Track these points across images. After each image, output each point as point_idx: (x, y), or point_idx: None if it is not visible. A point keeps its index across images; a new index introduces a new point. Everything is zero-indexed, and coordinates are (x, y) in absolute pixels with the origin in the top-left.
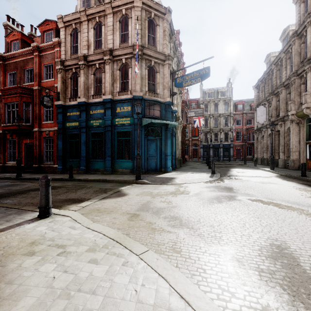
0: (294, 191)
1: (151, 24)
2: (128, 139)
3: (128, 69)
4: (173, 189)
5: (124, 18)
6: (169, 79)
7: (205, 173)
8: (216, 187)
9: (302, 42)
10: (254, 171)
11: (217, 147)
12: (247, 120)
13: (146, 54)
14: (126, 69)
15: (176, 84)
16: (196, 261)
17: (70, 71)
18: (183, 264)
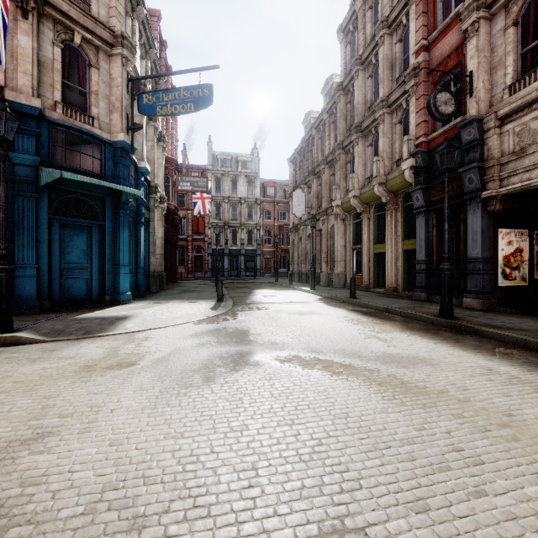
0: (347, 326)
1: None
2: None
3: None
4: (98, 354)
5: None
6: (125, 92)
7: (206, 300)
8: (217, 332)
9: (348, 100)
10: (289, 292)
11: (237, 255)
12: (280, 212)
13: (55, 6)
14: None
15: (141, 107)
16: None
17: None
18: None
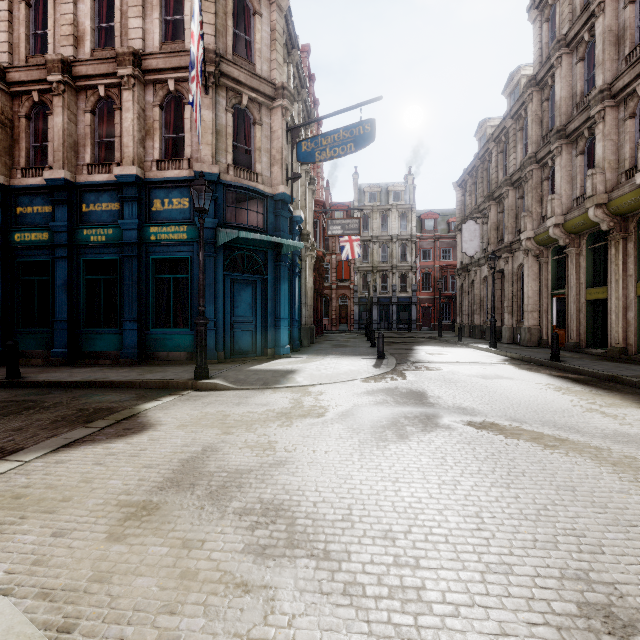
0: (553, 395)
1: (242, 11)
2: (182, 278)
3: (184, 108)
4: (286, 403)
5: None
6: (285, 143)
7: (365, 357)
8: (389, 391)
9: (544, 97)
10: (461, 350)
11: (387, 304)
12: (442, 250)
13: (228, 75)
14: (180, 110)
15: (299, 156)
16: None
17: (26, 97)
18: None
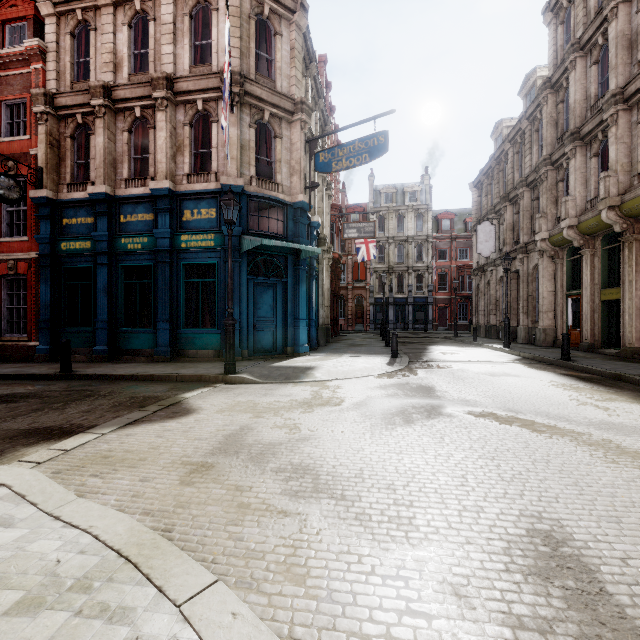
0: (554, 391)
1: (264, 31)
2: (210, 282)
3: (211, 125)
4: (306, 395)
5: (201, 9)
6: (304, 154)
7: (379, 356)
8: (401, 386)
9: (559, 99)
10: (474, 350)
11: (403, 304)
12: (459, 250)
13: (252, 94)
14: (207, 126)
15: (317, 166)
16: (347, 609)
17: (71, 120)
18: (310, 623)
